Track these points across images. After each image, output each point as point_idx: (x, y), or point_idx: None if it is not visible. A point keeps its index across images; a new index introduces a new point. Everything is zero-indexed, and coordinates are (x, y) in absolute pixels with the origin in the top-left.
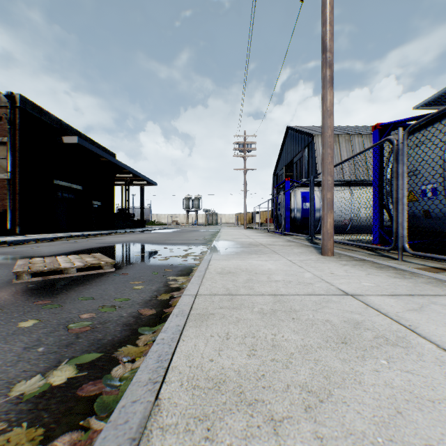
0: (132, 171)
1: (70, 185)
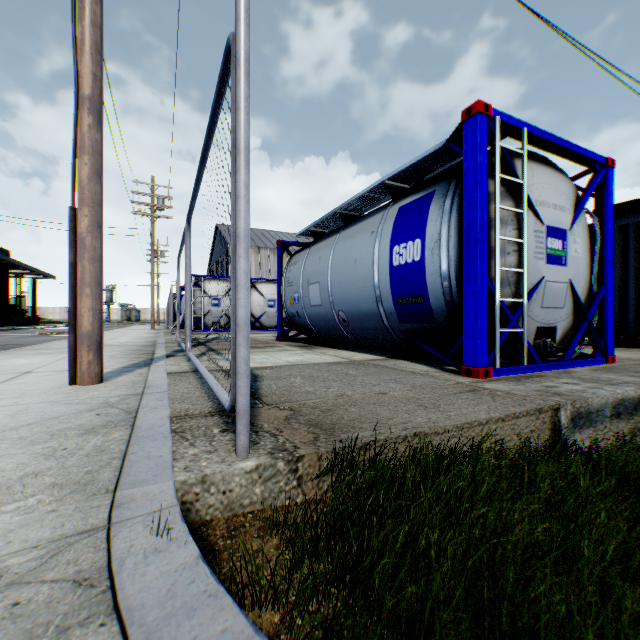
0: (33, 269)
1: None
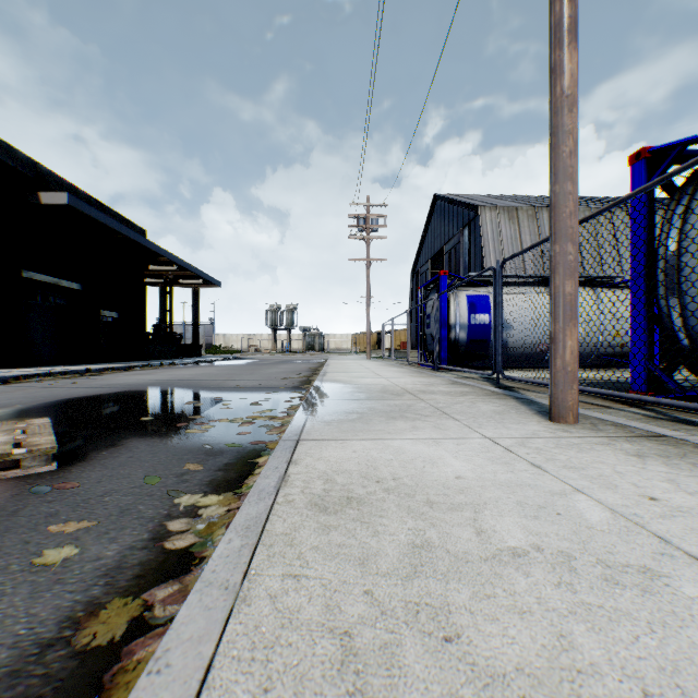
0: (176, 261)
1: (56, 280)
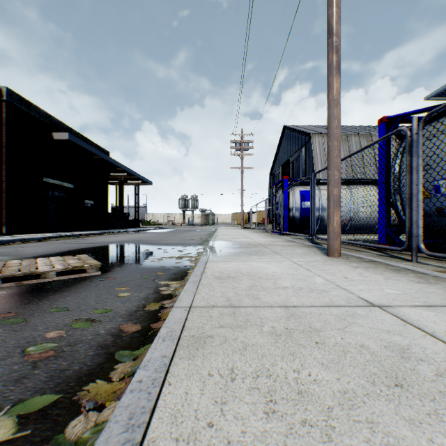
0: (127, 170)
1: (60, 183)
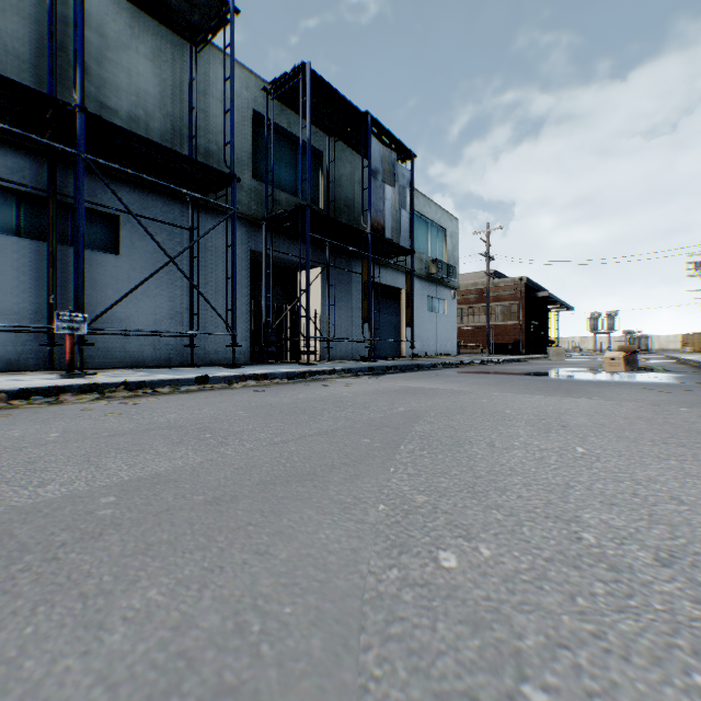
0: (562, 303)
1: (534, 322)
